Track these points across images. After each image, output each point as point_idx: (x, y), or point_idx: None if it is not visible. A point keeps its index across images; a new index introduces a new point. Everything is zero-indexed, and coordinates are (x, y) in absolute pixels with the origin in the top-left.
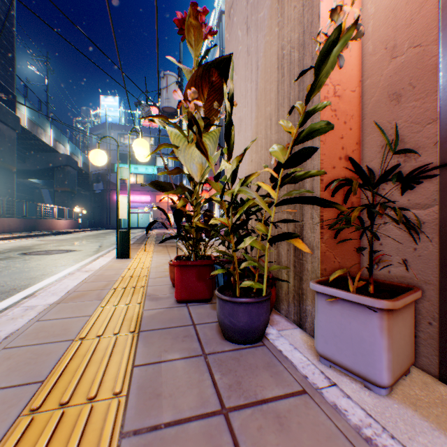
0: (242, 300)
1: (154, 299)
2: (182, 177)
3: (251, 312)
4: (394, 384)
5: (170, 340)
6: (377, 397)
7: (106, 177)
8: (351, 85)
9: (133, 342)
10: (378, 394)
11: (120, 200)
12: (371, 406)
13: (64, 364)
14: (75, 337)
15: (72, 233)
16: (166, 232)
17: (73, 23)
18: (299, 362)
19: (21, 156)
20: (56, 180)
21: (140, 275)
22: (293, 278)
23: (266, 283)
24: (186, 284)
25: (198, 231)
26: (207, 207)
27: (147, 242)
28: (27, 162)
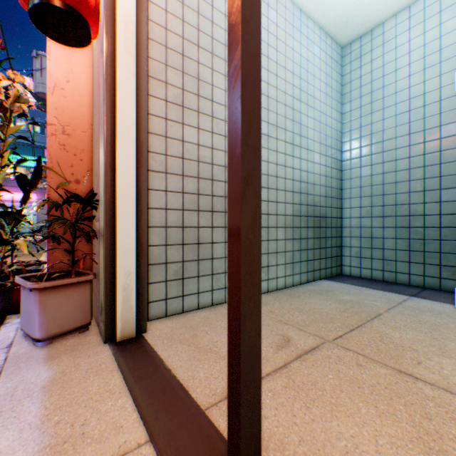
0: None
1: None
2: None
3: None
4: (62, 339)
5: None
6: (33, 348)
7: None
8: (84, 127)
9: None
10: (38, 346)
11: None
12: (18, 354)
13: None
14: None
15: None
16: None
17: None
18: (3, 338)
19: None
20: None
21: None
22: None
23: None
24: None
25: None
26: None
27: None
28: None
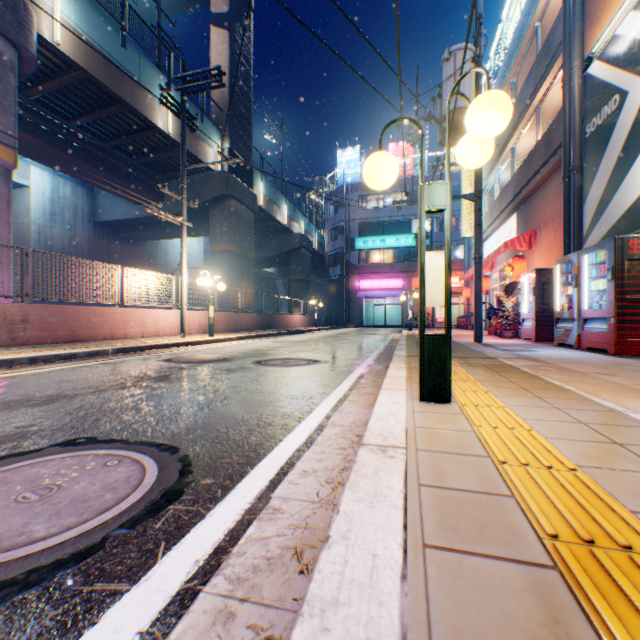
0: None
1: None
2: (480, 235)
3: None
4: None
5: None
6: None
7: (344, 257)
8: None
9: None
10: None
11: (426, 263)
12: None
13: None
14: None
15: (307, 332)
16: None
17: None
18: None
19: (257, 242)
20: (290, 267)
21: (621, 537)
22: None
23: None
24: None
25: None
26: (531, 288)
27: None
28: (263, 249)
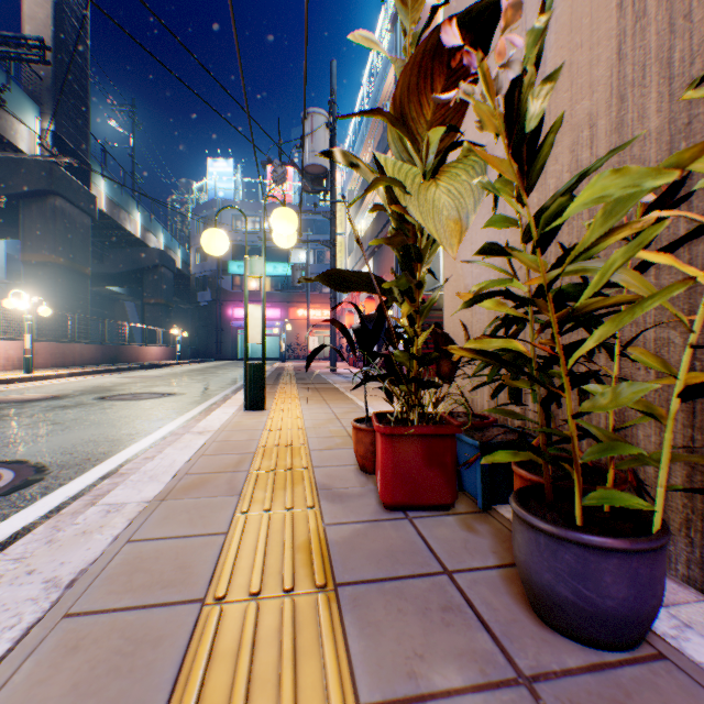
0: (614, 544)
1: (336, 497)
2: None
3: (635, 575)
4: None
5: (415, 619)
6: None
7: (215, 281)
8: None
9: (332, 619)
10: None
11: (249, 313)
12: None
13: (195, 688)
14: (205, 593)
15: (167, 367)
16: None
17: (173, 34)
18: None
19: (97, 253)
20: (146, 288)
21: (291, 443)
22: (685, 478)
23: (613, 486)
24: (404, 473)
25: (420, 366)
26: None
27: (283, 382)
28: (106, 262)
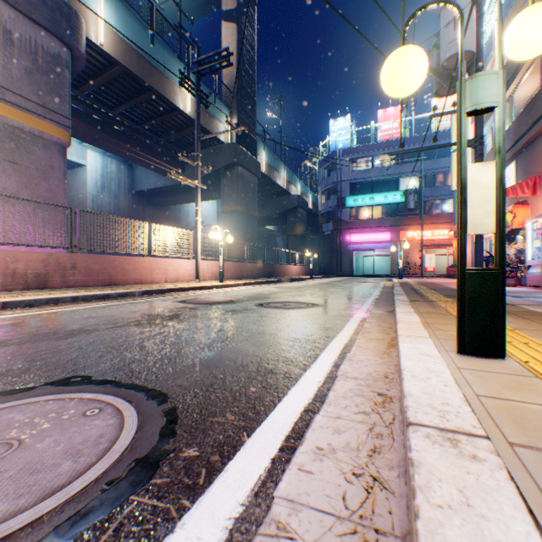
0: None
1: None
2: None
3: None
4: None
5: None
6: None
7: (335, 214)
8: None
9: None
10: None
11: (467, 179)
12: None
13: None
14: None
15: (303, 280)
16: (429, 281)
17: None
18: None
19: (260, 204)
20: (288, 224)
21: None
22: None
23: None
24: None
25: None
26: (540, 233)
27: (435, 299)
28: (265, 209)
